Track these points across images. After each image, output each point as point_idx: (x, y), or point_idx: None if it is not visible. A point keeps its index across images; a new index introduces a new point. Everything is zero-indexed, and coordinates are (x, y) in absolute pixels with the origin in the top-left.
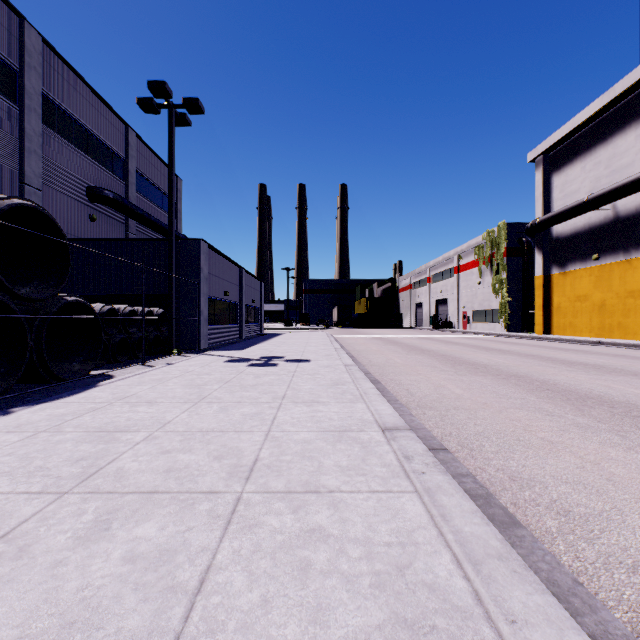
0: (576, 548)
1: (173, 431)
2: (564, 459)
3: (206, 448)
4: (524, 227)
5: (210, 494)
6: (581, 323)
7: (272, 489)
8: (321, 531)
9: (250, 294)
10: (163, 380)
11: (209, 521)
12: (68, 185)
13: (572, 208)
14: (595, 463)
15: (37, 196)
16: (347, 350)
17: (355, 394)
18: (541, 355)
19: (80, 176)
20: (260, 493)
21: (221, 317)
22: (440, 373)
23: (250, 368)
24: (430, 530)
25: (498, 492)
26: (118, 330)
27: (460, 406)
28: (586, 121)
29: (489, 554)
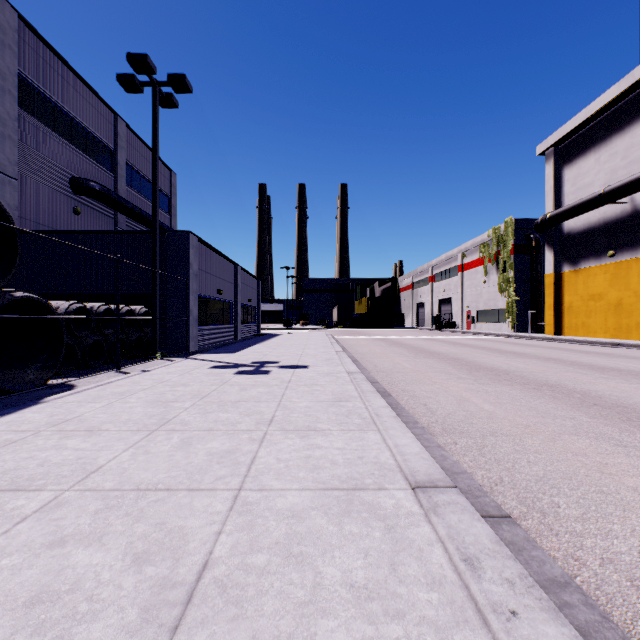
0: None
1: (94, 489)
2: None
3: (129, 532)
4: (532, 223)
5: None
6: (595, 323)
7: None
8: None
9: (246, 293)
10: (126, 394)
11: None
12: (49, 175)
13: (586, 202)
14: None
15: (12, 185)
16: (349, 353)
17: (364, 416)
18: (562, 359)
19: (63, 166)
20: None
21: (214, 317)
22: (458, 381)
23: (237, 377)
24: None
25: (632, 625)
26: (91, 331)
27: (498, 430)
28: (601, 110)
29: None
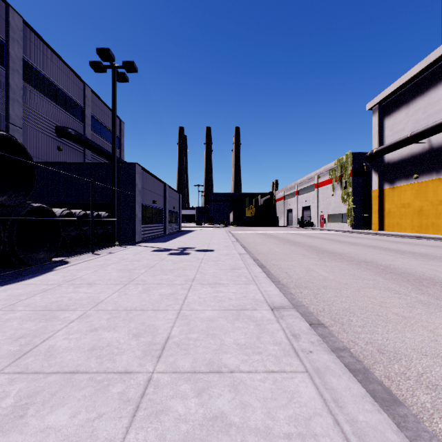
0: None
1: (103, 310)
2: (419, 333)
3: (127, 326)
4: (364, 156)
5: (124, 374)
6: (405, 223)
7: (180, 369)
8: (223, 419)
9: (172, 202)
10: (104, 265)
11: (119, 406)
12: (42, 125)
13: (399, 142)
14: None
15: (19, 132)
16: (240, 242)
17: (248, 277)
18: (379, 246)
19: (51, 119)
20: (169, 373)
21: (151, 219)
22: (309, 259)
23: (170, 256)
24: (326, 418)
25: (371, 365)
26: (74, 228)
27: (327, 286)
28: (409, 80)
29: None
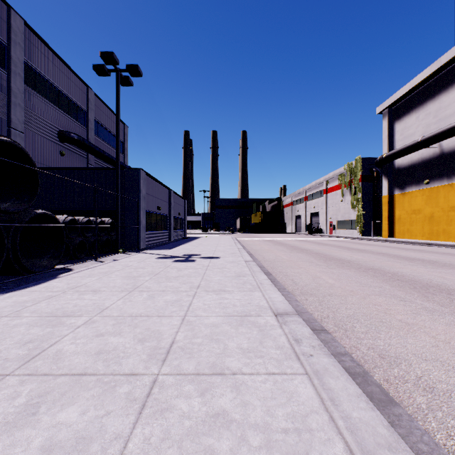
0: (446, 425)
1: (109, 316)
2: (421, 338)
3: (133, 331)
4: (374, 160)
5: (130, 376)
6: (416, 230)
7: (184, 371)
8: (225, 416)
9: (177, 209)
10: (108, 273)
11: (126, 405)
12: (44, 129)
13: (409, 146)
14: (446, 342)
15: (21, 137)
16: (247, 249)
17: (253, 284)
18: (389, 253)
19: (53, 123)
20: (173, 375)
21: (155, 225)
22: (316, 267)
23: (174, 263)
24: (322, 415)
25: (372, 369)
26: (78, 235)
27: (333, 293)
28: (420, 83)
29: (379, 444)
